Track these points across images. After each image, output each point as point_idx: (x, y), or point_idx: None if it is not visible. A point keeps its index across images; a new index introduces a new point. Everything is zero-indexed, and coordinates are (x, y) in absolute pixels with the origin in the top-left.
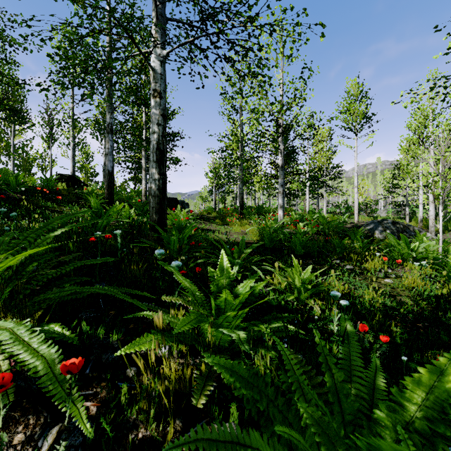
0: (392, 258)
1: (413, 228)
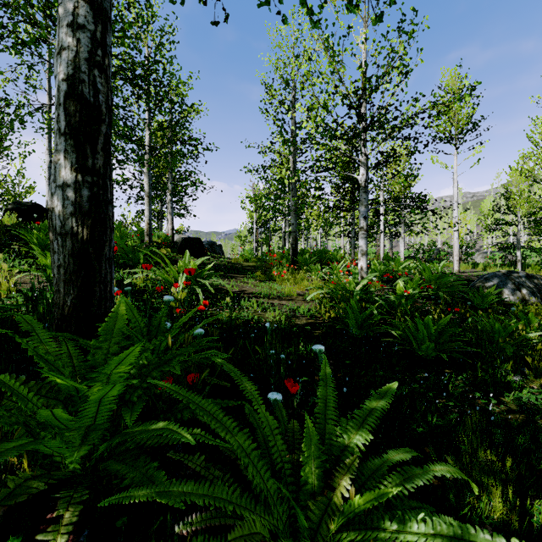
0: None
1: None
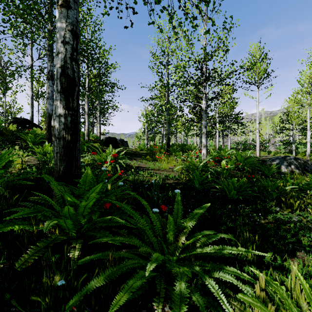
0: None
1: (311, 163)
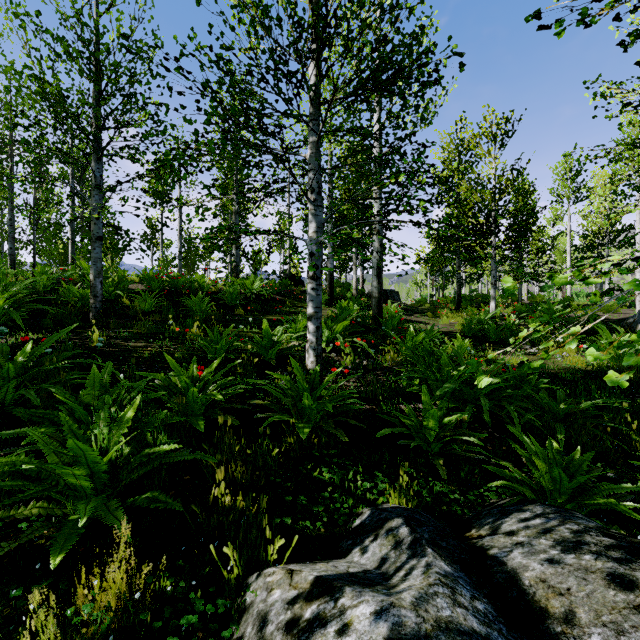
0: None
1: None
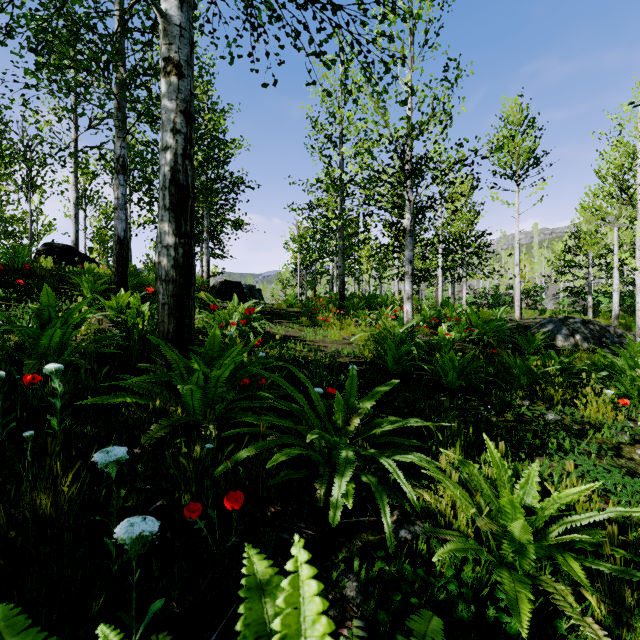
0: (618, 394)
1: (614, 331)
